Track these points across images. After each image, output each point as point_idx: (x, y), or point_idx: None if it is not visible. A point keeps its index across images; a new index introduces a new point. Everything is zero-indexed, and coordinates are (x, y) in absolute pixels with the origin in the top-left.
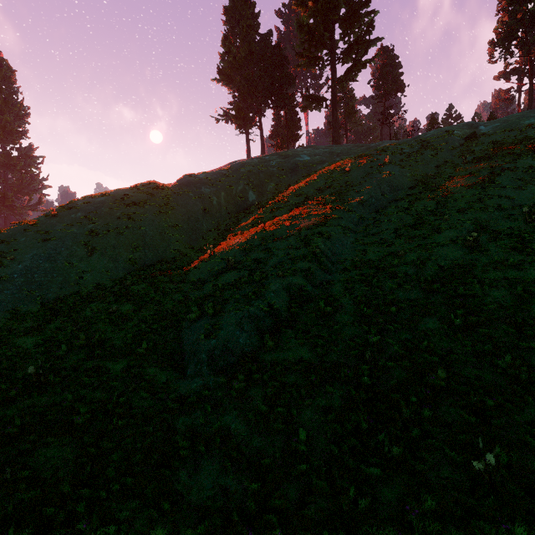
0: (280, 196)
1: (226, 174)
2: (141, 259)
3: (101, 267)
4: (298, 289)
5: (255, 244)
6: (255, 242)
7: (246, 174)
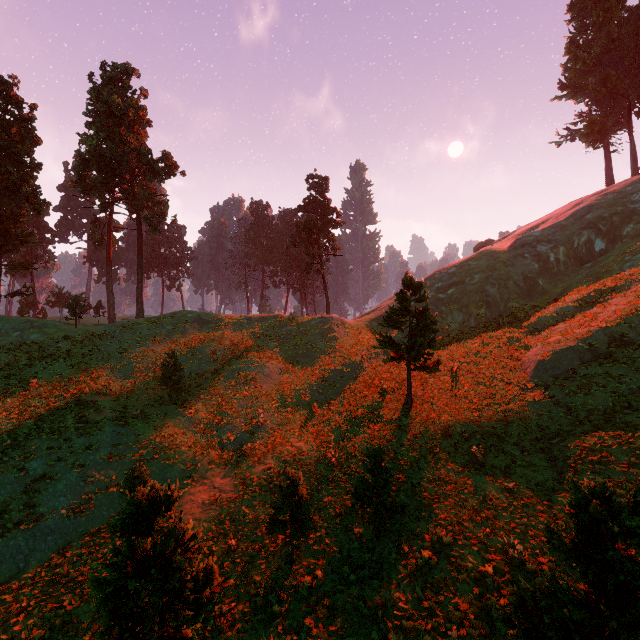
0: (636, 243)
1: (566, 225)
2: (486, 314)
3: (460, 320)
4: (619, 336)
5: (591, 300)
6: (591, 298)
7: (591, 221)
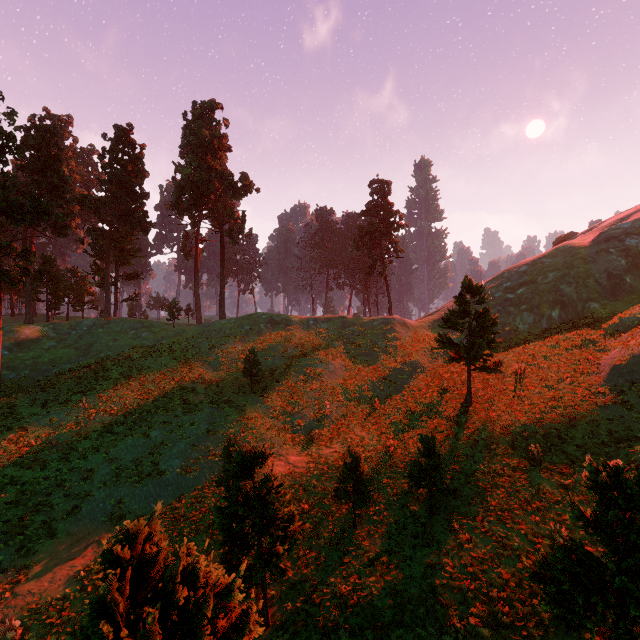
0: None
1: None
2: (560, 315)
3: (530, 321)
4: None
5: None
6: None
7: None
